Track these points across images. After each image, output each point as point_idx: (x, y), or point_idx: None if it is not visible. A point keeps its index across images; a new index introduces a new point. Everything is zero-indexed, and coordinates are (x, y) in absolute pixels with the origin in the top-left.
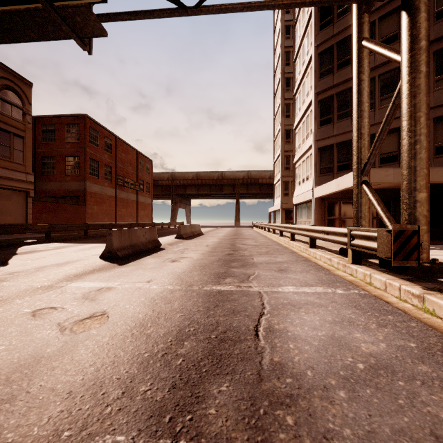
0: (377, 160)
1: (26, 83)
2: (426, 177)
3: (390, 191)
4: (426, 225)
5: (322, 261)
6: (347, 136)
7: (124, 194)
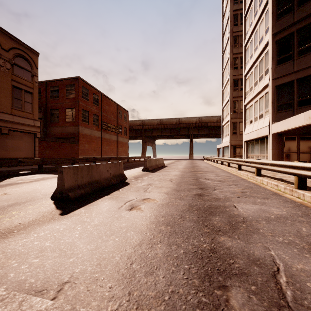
0: None
1: (34, 52)
2: None
3: None
4: None
5: None
6: (310, 70)
7: (107, 135)
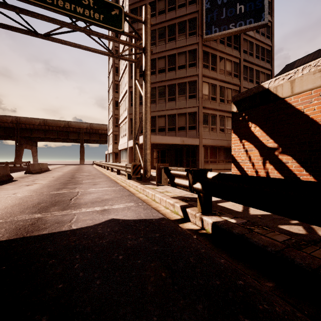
0: (157, 130)
1: None
2: (149, 145)
3: (165, 145)
4: (149, 162)
5: (120, 180)
6: None
7: None
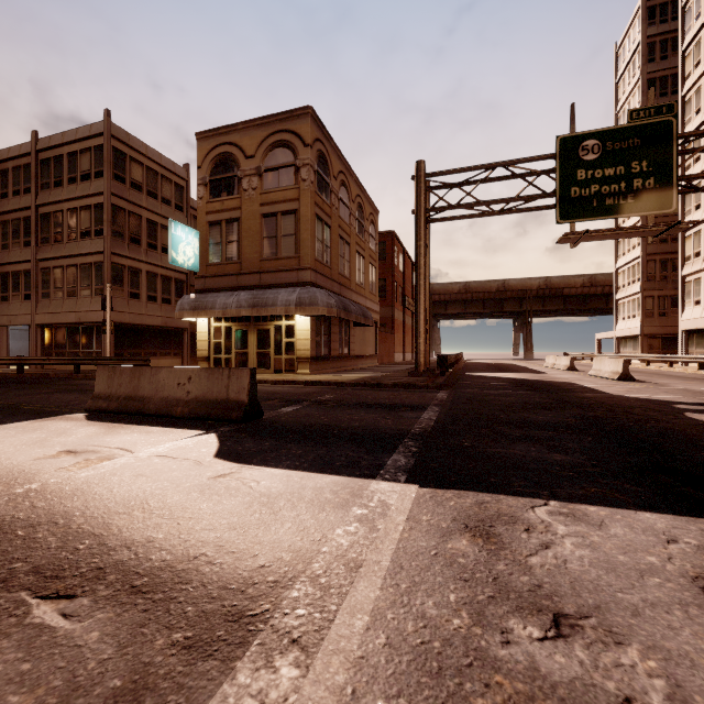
0: None
1: (376, 213)
2: None
3: None
4: None
5: None
6: None
7: (406, 318)
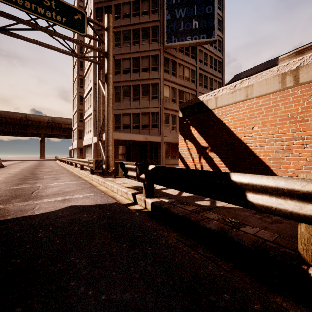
0: (122, 127)
1: None
2: (111, 142)
3: (130, 141)
4: (111, 158)
5: (83, 175)
6: None
7: None
